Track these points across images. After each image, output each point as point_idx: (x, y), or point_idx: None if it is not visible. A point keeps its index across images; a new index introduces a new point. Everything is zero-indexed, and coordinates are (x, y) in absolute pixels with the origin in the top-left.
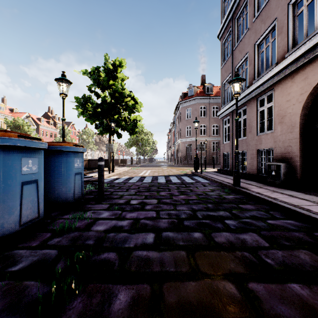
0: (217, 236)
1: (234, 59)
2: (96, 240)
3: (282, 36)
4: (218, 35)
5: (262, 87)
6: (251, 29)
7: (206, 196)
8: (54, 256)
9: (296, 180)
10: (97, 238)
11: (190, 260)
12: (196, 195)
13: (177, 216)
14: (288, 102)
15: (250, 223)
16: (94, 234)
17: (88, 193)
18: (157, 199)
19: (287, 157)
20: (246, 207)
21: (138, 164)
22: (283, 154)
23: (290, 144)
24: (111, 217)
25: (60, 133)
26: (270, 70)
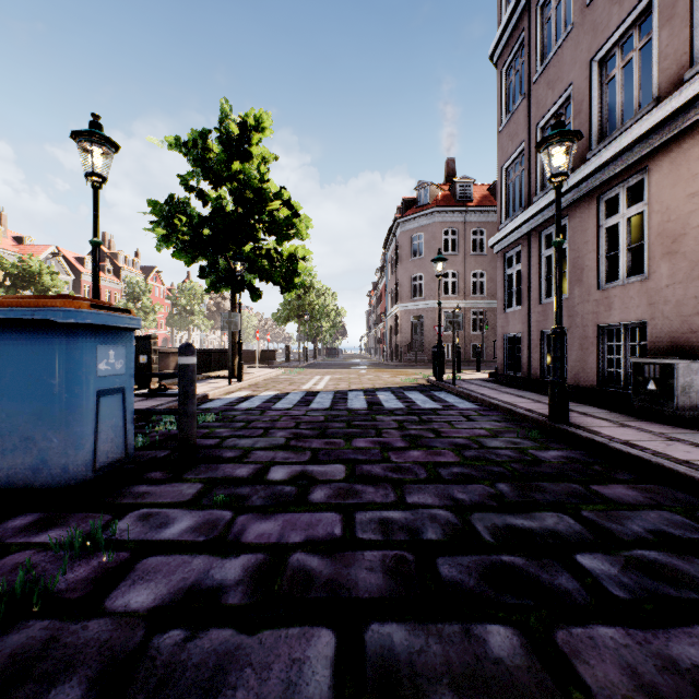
0: (582, 651)
1: (533, 107)
2: (96, 677)
3: (676, 26)
4: (493, 53)
5: (613, 165)
6: (580, 24)
7: (484, 453)
8: None
9: None
10: (107, 662)
11: None
12: (452, 447)
13: (410, 534)
14: (695, 197)
15: (668, 569)
16: (104, 638)
17: (157, 441)
18: (347, 463)
19: (692, 343)
20: (615, 494)
21: (303, 362)
22: (677, 336)
23: None
24: (194, 541)
25: (127, 292)
26: (636, 121)
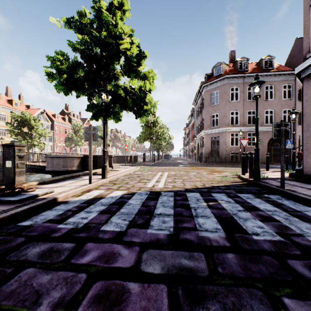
0: None
1: None
2: None
3: None
4: None
5: None
6: None
7: None
8: None
9: None
10: None
11: None
12: None
13: None
14: None
15: None
16: None
17: None
18: None
19: None
20: None
21: (152, 162)
22: None
23: None
24: None
25: (72, 129)
26: None
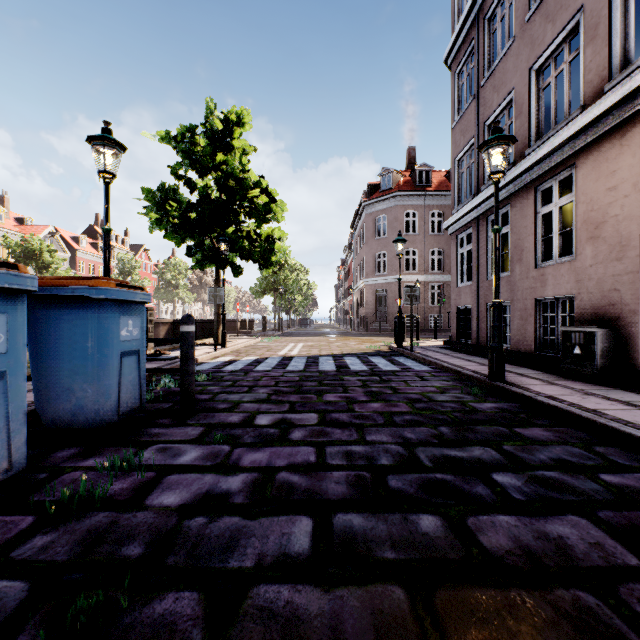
0: (484, 529)
1: (481, 107)
2: (150, 542)
3: (598, 45)
4: (447, 58)
5: (547, 161)
6: (521, 38)
7: (432, 405)
8: (13, 609)
9: (631, 367)
10: (156, 534)
11: (424, 627)
12: (406, 401)
13: (368, 461)
14: (613, 191)
15: (558, 482)
16: (150, 521)
17: (161, 396)
18: (319, 412)
19: (610, 314)
20: (532, 434)
21: (278, 331)
22: (599, 308)
23: (618, 287)
24: (204, 465)
25: (118, 268)
26: (566, 124)
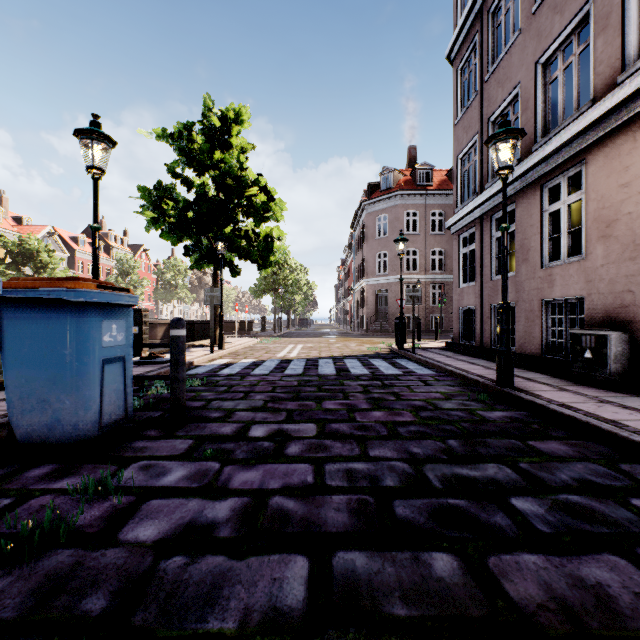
0: (509, 572)
1: (485, 103)
2: (117, 591)
3: (609, 35)
4: (449, 53)
5: (555, 157)
6: (527, 30)
7: (438, 413)
8: None
9: None
10: (125, 580)
11: None
12: (410, 409)
13: (372, 481)
14: (626, 187)
15: (586, 510)
16: (120, 562)
17: (150, 404)
18: (318, 422)
19: (623, 317)
20: (549, 449)
21: (278, 332)
22: (611, 310)
23: (631, 288)
24: (189, 487)
25: (117, 268)
26: (575, 118)
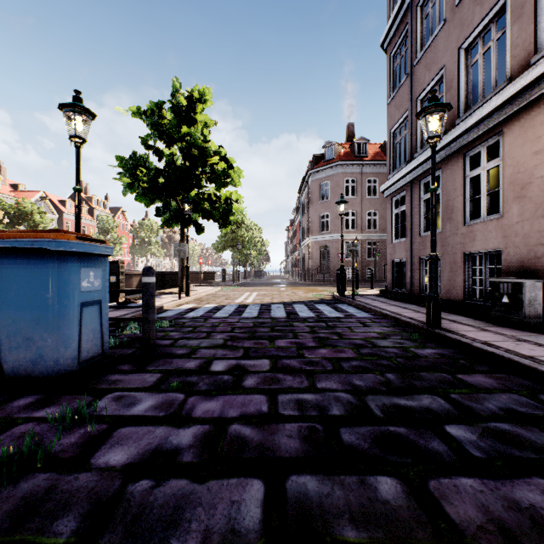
0: (449, 495)
1: (414, 84)
2: (87, 513)
3: (524, 22)
4: (383, 42)
5: (476, 129)
6: (451, 20)
7: (376, 350)
8: None
9: None
10: (94, 503)
11: None
12: (352, 346)
13: (320, 411)
14: (538, 154)
15: (514, 436)
16: (91, 486)
17: (125, 342)
18: (271, 358)
19: (536, 267)
20: (476, 381)
21: (236, 281)
22: (525, 261)
23: (543, 241)
24: (156, 416)
25: (99, 227)
26: (493, 95)
